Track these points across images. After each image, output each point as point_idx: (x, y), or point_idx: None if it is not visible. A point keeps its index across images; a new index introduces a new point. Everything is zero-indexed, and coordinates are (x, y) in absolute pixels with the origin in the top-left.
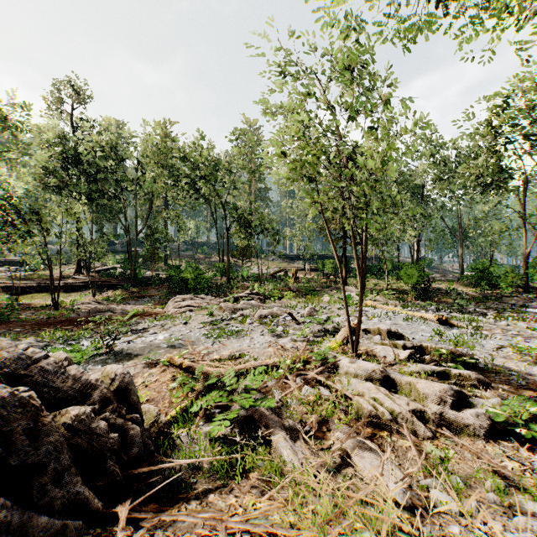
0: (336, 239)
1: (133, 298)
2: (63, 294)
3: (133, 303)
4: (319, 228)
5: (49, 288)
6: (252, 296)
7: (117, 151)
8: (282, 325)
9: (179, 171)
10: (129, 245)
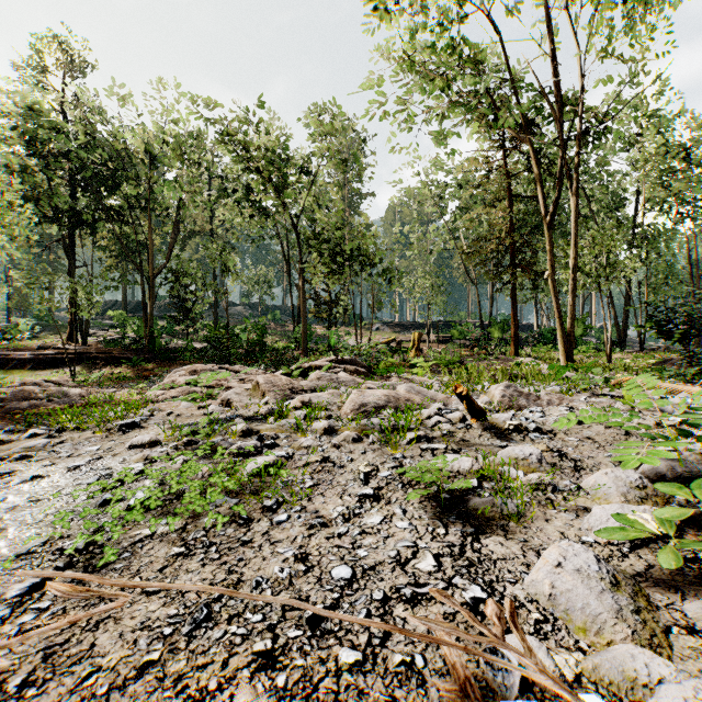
0: (495, 275)
1: (137, 378)
2: (28, 373)
3: (130, 386)
4: (465, 254)
5: (8, 362)
6: (340, 366)
7: (119, 134)
8: (445, 443)
9: (224, 172)
10: (143, 293)
